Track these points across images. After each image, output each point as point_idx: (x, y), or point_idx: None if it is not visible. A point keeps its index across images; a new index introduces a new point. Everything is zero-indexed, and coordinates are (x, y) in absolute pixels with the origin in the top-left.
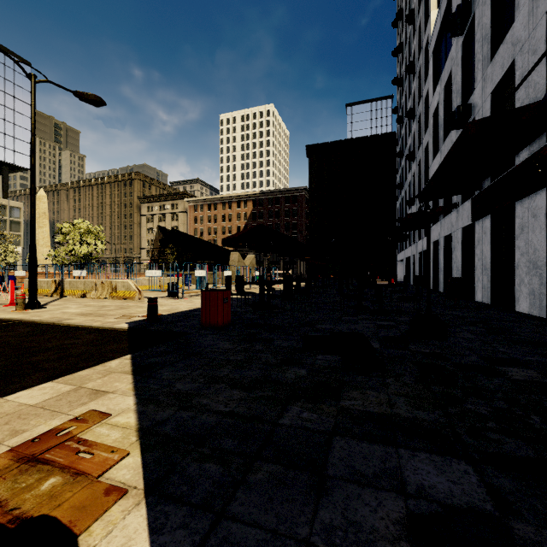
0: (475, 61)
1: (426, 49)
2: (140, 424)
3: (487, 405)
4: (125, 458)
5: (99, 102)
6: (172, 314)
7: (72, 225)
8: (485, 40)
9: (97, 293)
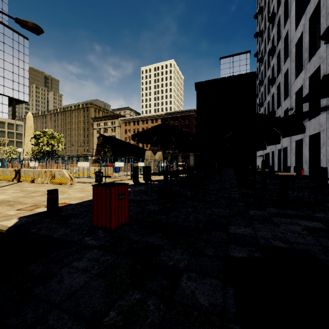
0: None
1: (285, 2)
2: None
3: None
4: None
5: (37, 29)
6: (80, 202)
7: (42, 132)
8: None
9: (42, 179)
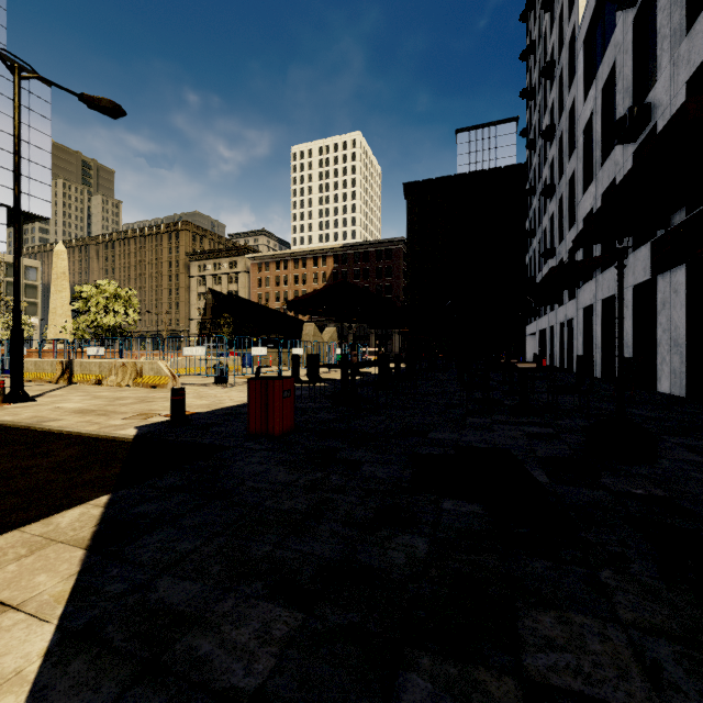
0: (658, 40)
1: (571, 44)
2: None
3: None
4: None
5: (116, 110)
6: (210, 411)
7: (94, 287)
8: (675, 5)
9: (117, 379)
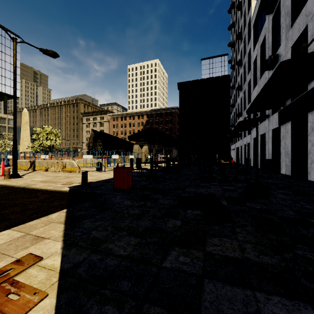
0: (281, 28)
1: (249, 25)
2: (62, 266)
3: (311, 251)
4: (43, 299)
5: (55, 55)
6: (97, 181)
7: (42, 128)
8: (287, 15)
9: (54, 168)
